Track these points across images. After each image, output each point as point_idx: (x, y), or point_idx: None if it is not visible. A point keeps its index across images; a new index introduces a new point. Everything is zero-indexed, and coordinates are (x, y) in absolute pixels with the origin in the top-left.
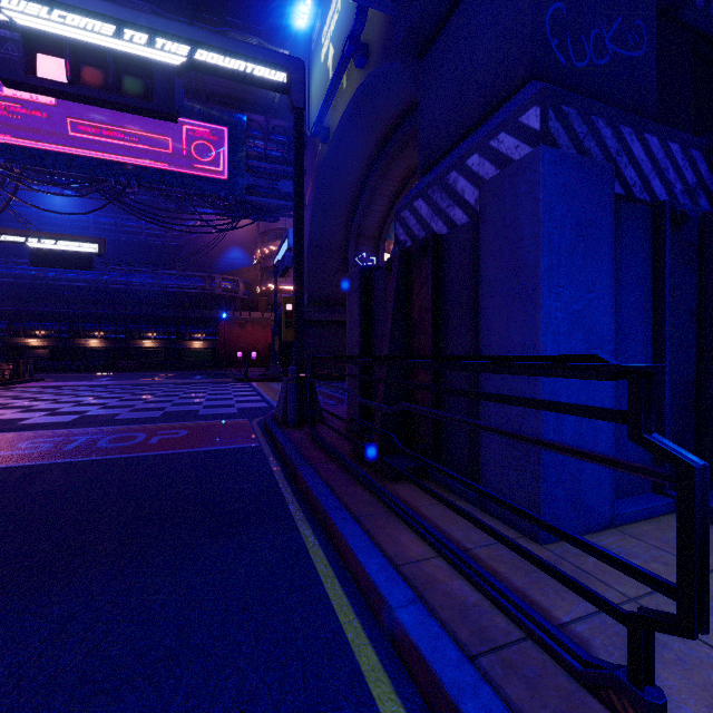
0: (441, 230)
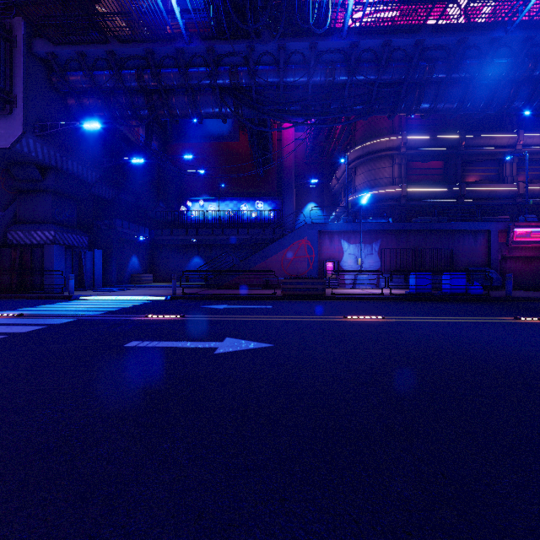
0: (29, 242)
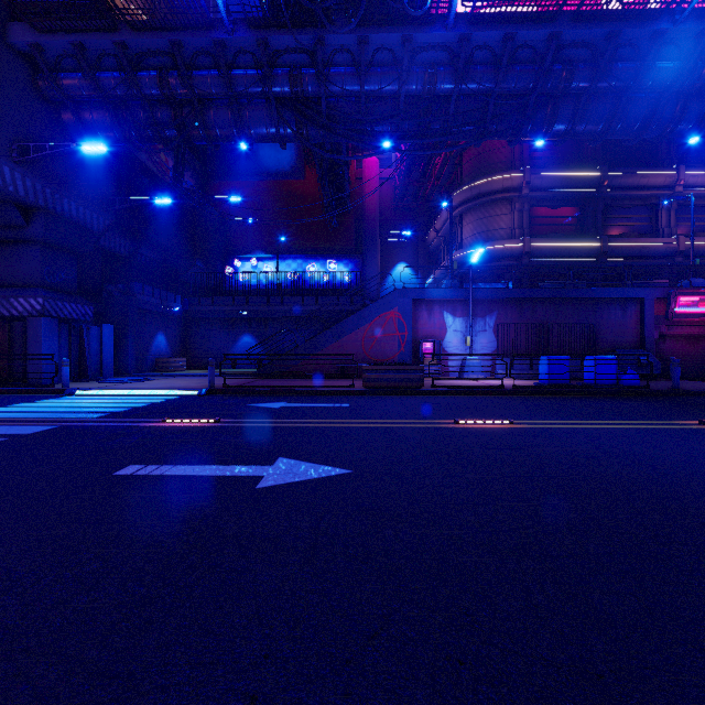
0: (7, 314)
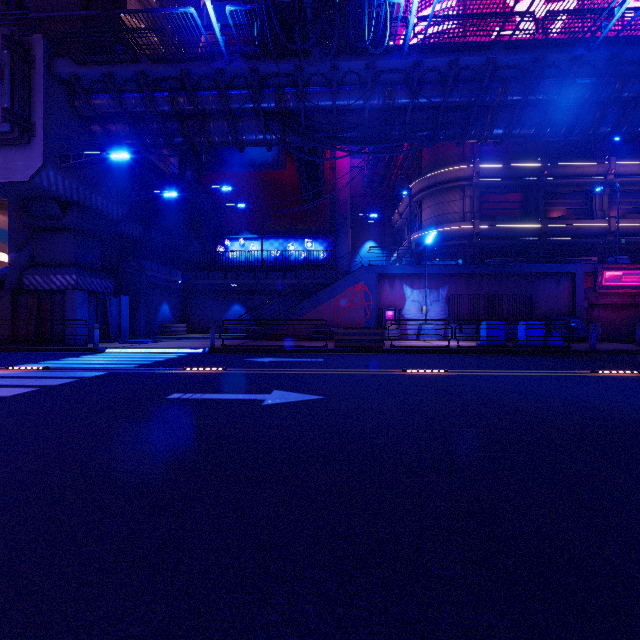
0: (48, 288)
